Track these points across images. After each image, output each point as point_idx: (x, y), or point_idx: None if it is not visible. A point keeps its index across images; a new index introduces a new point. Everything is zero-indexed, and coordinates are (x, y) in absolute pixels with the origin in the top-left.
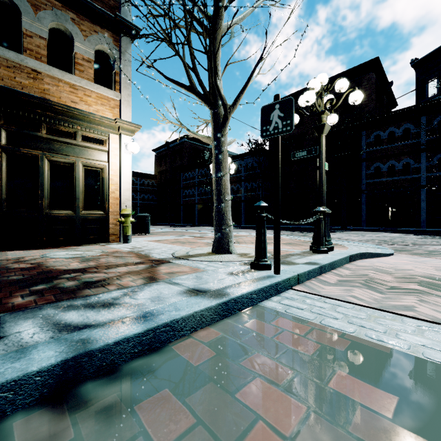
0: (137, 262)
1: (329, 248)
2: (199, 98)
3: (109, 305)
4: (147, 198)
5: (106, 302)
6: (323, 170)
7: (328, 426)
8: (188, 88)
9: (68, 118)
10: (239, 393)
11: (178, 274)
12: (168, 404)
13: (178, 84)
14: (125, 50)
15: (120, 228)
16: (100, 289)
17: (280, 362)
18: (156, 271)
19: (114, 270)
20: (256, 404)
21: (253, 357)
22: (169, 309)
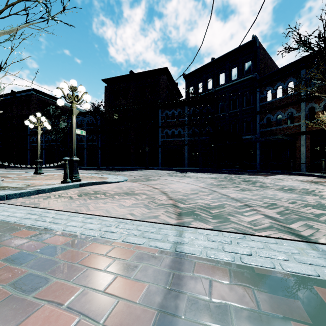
0: None
1: (75, 180)
2: None
3: None
4: None
5: None
6: (73, 135)
7: None
8: None
9: None
10: None
11: None
12: None
13: None
14: None
15: None
16: None
17: None
18: None
19: None
20: None
21: None
22: None
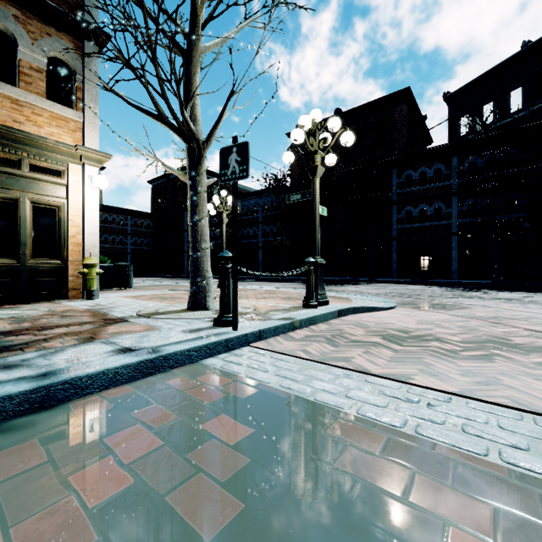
0: (86, 322)
1: (322, 302)
2: (171, 129)
3: (12, 367)
4: (140, 243)
5: (11, 364)
6: (316, 216)
7: (170, 454)
8: (156, 117)
9: (9, 141)
10: (109, 437)
11: (126, 333)
12: (29, 450)
13: (143, 111)
14: (90, 60)
15: (84, 281)
16: (17, 351)
17: (172, 411)
18: (102, 330)
19: (51, 331)
20: (118, 444)
21: (149, 408)
22: (78, 368)
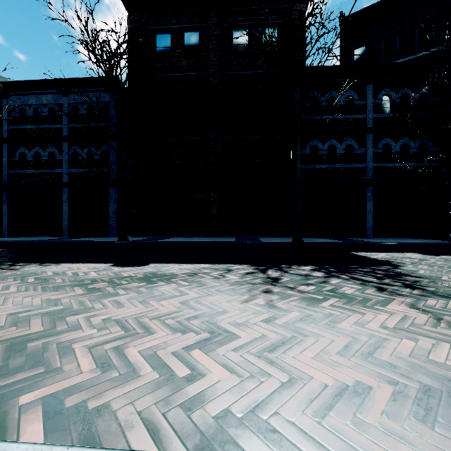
0: None
1: None
2: None
3: None
4: None
5: None
6: None
7: None
8: None
9: None
10: None
11: None
12: None
13: None
14: None
15: None
16: None
17: None
18: None
19: None
20: None
21: None
22: None
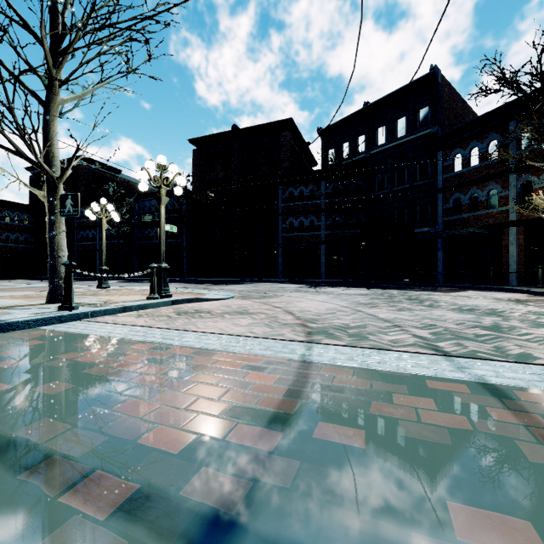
0: None
1: (165, 296)
2: (29, 163)
3: None
4: (14, 239)
5: None
6: (162, 233)
7: None
8: (15, 153)
9: None
10: None
11: None
12: None
13: (3, 148)
14: None
15: None
16: None
17: (6, 341)
18: None
19: None
20: None
21: None
22: None
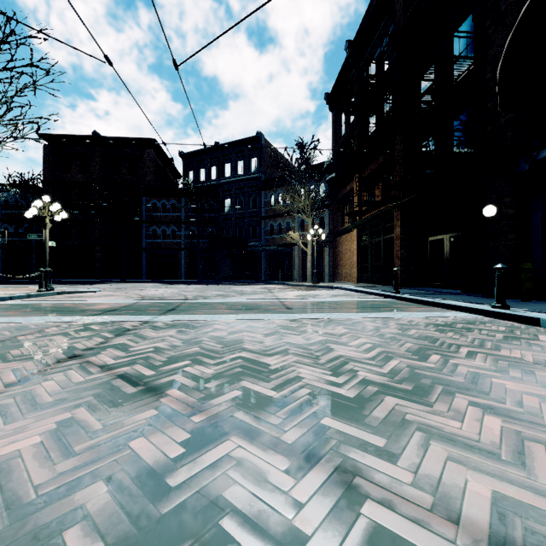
0: None
1: (50, 289)
2: None
3: None
4: None
5: None
6: (47, 248)
7: None
8: None
9: None
10: None
11: None
12: None
13: None
14: None
15: None
16: None
17: None
18: None
19: None
20: None
21: None
22: None
